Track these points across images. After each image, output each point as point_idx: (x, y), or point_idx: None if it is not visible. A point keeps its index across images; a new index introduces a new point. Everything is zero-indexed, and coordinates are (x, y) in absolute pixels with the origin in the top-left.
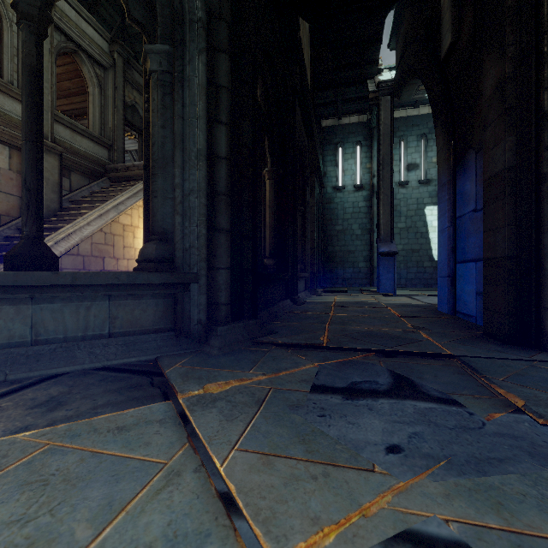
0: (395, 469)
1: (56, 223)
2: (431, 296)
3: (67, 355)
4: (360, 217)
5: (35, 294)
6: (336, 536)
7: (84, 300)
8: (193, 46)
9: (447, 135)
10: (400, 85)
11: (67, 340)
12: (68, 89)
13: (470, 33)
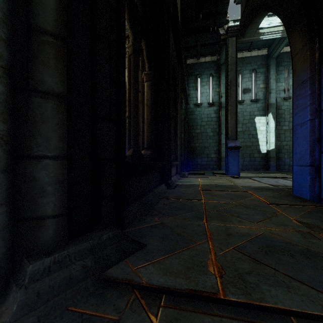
0: None
1: None
2: (265, 178)
3: None
4: (212, 124)
5: None
6: None
7: None
8: None
9: (309, 35)
10: (245, 24)
11: None
12: None
13: None
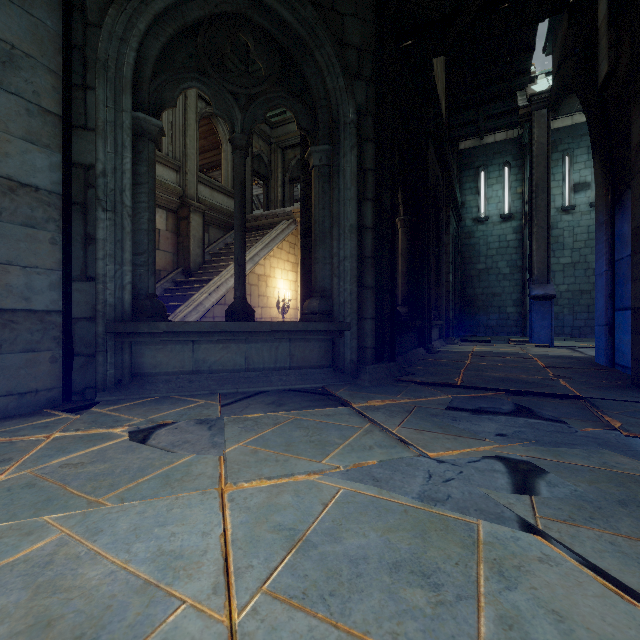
0: (498, 441)
1: (202, 276)
2: None
3: (266, 380)
4: (509, 253)
5: (249, 337)
6: (459, 453)
7: (274, 342)
8: (346, 143)
9: (605, 170)
10: (557, 99)
11: (265, 369)
12: (202, 147)
13: (627, 65)
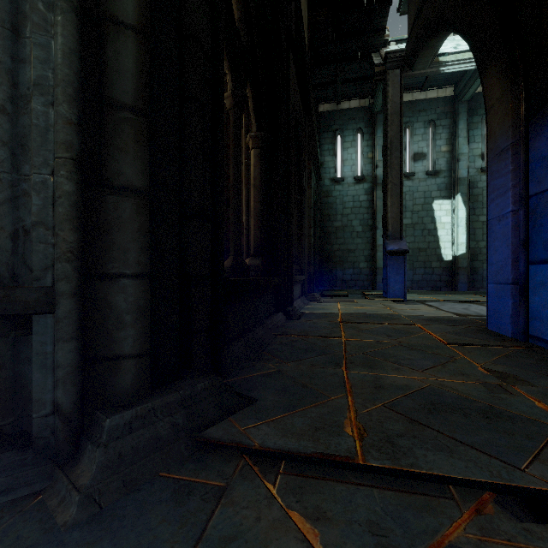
0: None
1: None
2: (448, 302)
3: None
4: (361, 213)
5: None
6: None
7: None
8: None
9: (511, 77)
10: (415, 50)
11: None
12: None
13: None
